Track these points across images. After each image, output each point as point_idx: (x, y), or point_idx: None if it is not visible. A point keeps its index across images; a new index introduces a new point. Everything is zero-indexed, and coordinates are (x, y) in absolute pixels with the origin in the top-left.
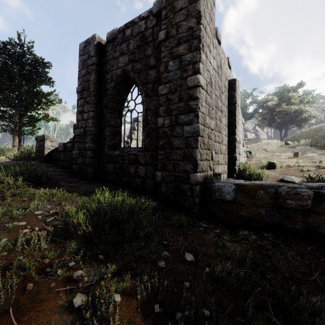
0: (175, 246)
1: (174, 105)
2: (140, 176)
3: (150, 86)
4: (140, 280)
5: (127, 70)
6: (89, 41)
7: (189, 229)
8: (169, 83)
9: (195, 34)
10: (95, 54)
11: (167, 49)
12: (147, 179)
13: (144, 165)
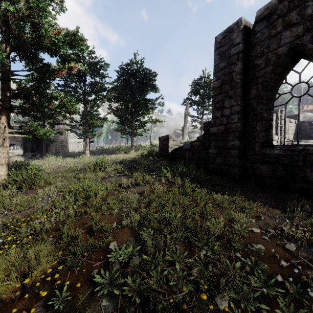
0: None
1: None
2: None
3: None
4: None
5: (299, 44)
6: (230, 29)
7: None
8: None
9: None
10: (241, 40)
11: None
12: None
13: None
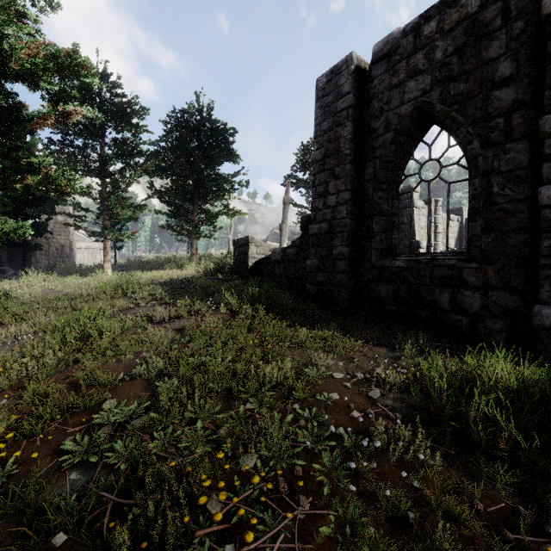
0: None
1: None
2: (466, 312)
3: (497, 122)
4: None
5: (427, 102)
6: (337, 69)
7: None
8: None
9: None
10: (351, 89)
11: None
12: (489, 318)
13: (479, 288)
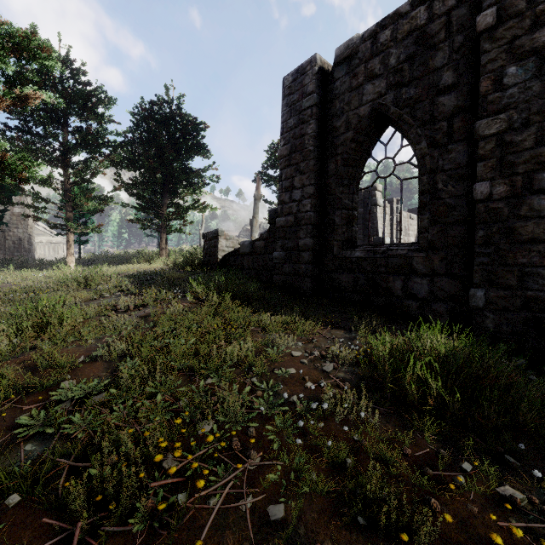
0: None
1: (523, 154)
2: (416, 297)
3: (442, 125)
4: None
5: (382, 104)
6: (302, 69)
7: None
8: (507, 111)
9: None
10: (315, 88)
11: (501, 43)
12: (434, 302)
13: (426, 276)
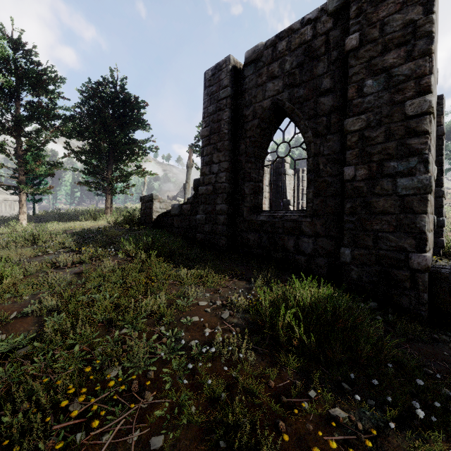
0: (446, 378)
1: (377, 147)
2: (304, 253)
3: (322, 119)
4: (450, 440)
5: (280, 100)
6: (219, 66)
7: (435, 346)
8: (366, 113)
9: (420, 31)
10: (229, 83)
11: (362, 61)
12: (317, 257)
13: (311, 236)
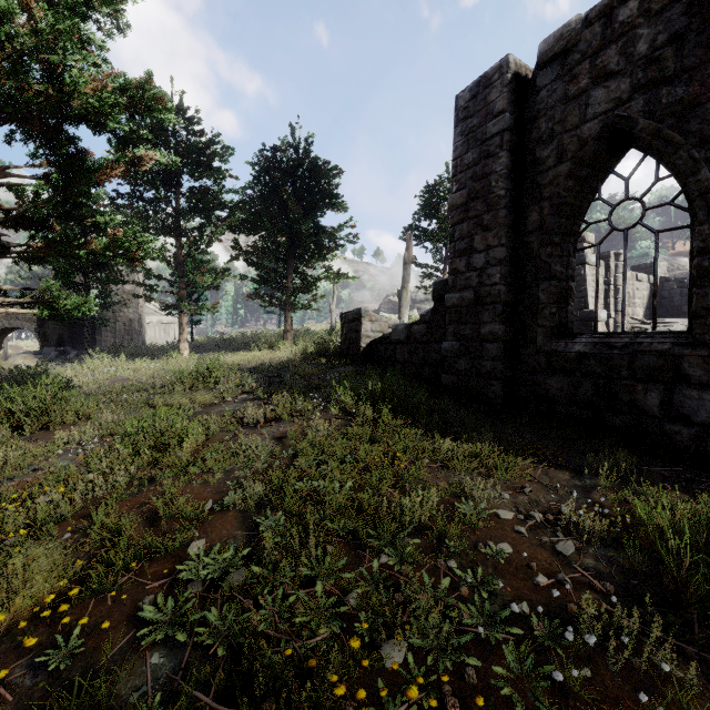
0: None
1: None
2: (689, 421)
3: None
4: None
5: (623, 117)
6: (486, 79)
7: None
8: None
9: None
10: (507, 105)
11: None
12: None
13: (709, 387)
